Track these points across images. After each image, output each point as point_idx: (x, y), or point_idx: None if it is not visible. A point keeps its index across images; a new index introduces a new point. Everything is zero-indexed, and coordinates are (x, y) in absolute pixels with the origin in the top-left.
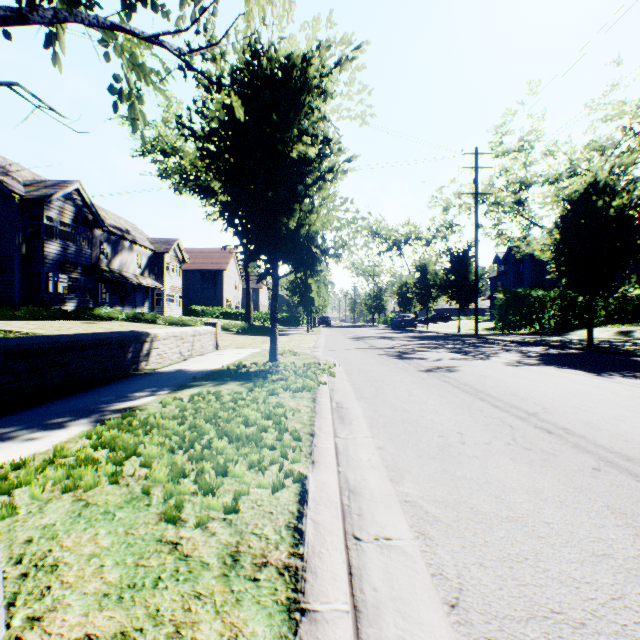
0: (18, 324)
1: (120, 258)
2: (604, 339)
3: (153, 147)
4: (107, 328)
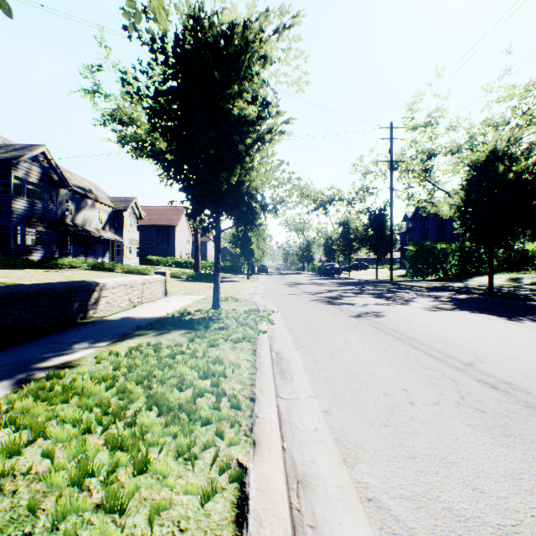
0: None
1: (83, 214)
2: (498, 285)
3: (112, 117)
4: (68, 276)
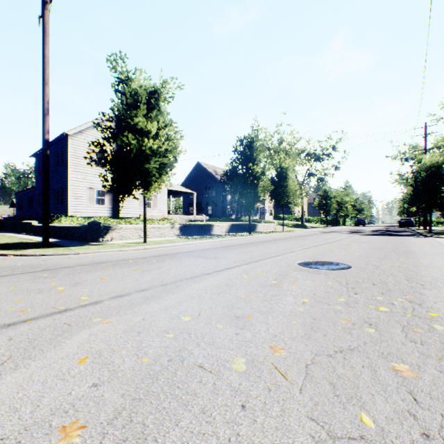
0: (226, 223)
1: None
2: None
3: None
4: None
